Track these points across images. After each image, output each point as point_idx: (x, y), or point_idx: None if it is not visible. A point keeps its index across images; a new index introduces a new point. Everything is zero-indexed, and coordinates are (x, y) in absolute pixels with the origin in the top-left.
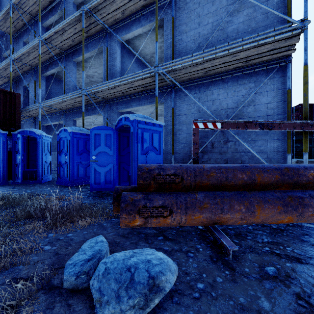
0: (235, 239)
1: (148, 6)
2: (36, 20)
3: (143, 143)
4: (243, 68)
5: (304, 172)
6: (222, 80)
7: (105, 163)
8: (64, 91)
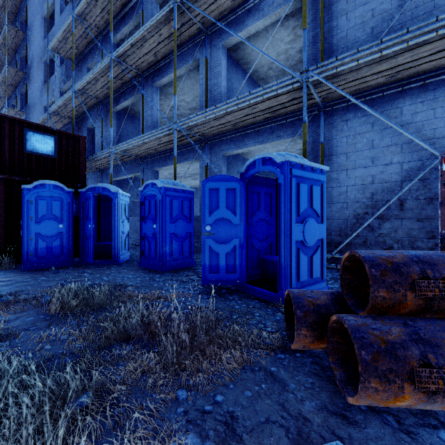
0: None
1: None
2: (103, 36)
3: (299, 203)
4: None
5: None
6: (424, 87)
7: (225, 237)
8: (142, 130)
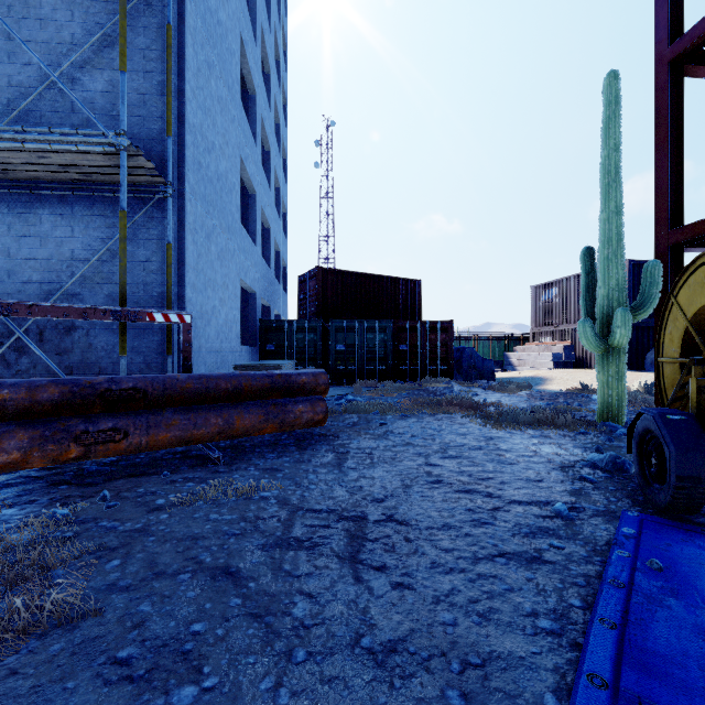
0: None
1: None
2: None
3: None
4: (95, 185)
5: None
6: (63, 198)
7: None
8: None
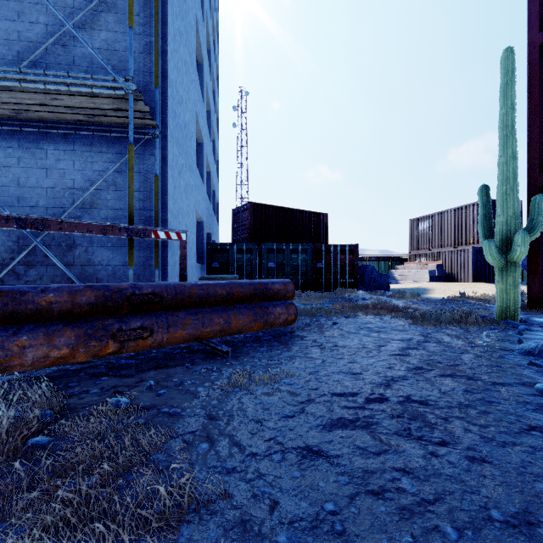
0: None
1: None
2: None
3: None
4: (94, 126)
5: (33, 298)
6: (66, 137)
7: None
8: None
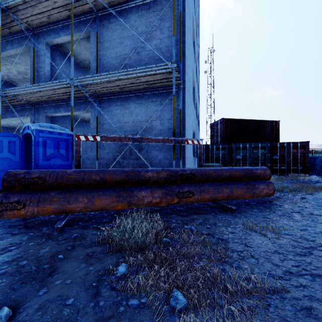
0: (82, 222)
1: (76, 16)
2: None
3: (46, 150)
4: (151, 89)
5: (143, 174)
6: (138, 96)
7: (8, 168)
8: None
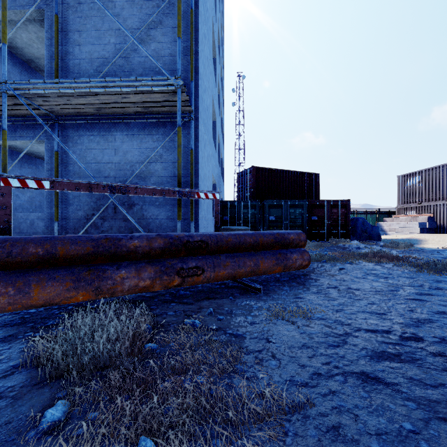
0: (5, 330)
1: None
2: None
3: None
4: (147, 115)
5: (126, 243)
6: (127, 125)
7: None
8: None
